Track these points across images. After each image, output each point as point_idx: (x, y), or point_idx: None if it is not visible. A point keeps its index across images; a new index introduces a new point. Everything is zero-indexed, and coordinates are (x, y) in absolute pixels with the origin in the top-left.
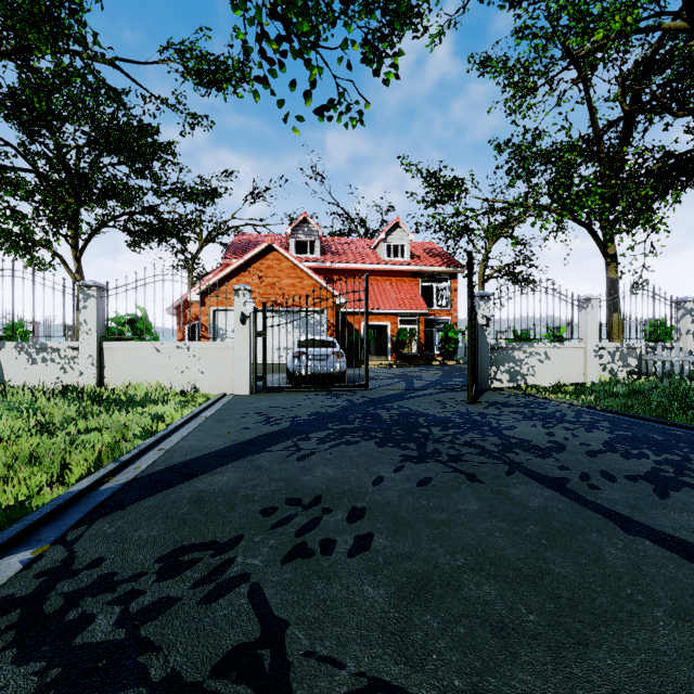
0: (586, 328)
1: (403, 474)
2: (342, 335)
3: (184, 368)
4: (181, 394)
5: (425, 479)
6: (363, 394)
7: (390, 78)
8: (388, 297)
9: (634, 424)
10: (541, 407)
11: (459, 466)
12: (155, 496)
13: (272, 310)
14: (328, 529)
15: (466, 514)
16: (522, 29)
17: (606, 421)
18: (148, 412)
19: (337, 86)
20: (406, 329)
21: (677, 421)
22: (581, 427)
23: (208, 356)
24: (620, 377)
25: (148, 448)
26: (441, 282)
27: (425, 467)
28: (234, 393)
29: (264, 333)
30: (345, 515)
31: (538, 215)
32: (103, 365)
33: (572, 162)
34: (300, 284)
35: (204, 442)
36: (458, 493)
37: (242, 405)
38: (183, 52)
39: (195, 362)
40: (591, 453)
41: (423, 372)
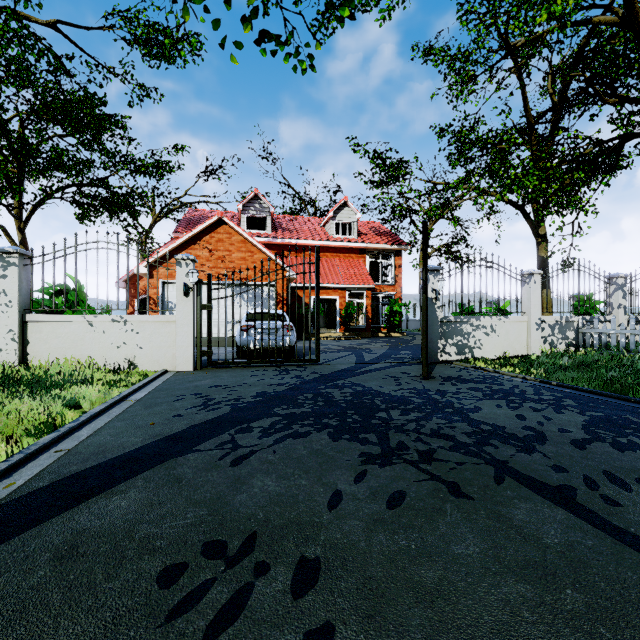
0: (528, 301)
1: (367, 486)
2: (292, 309)
3: (121, 343)
4: (114, 372)
5: (396, 495)
6: (314, 369)
7: (345, 15)
8: (337, 272)
9: (599, 402)
10: (496, 382)
11: (434, 470)
12: (5, 544)
13: (218, 282)
14: (259, 618)
15: (467, 566)
16: (466, 13)
17: (569, 398)
18: (63, 397)
19: (284, 19)
20: (353, 303)
21: (639, 397)
22: (549, 407)
23: (148, 330)
24: (560, 349)
25: (41, 449)
26: (386, 259)
27: (393, 473)
28: (176, 369)
29: (208, 306)
30: (289, 578)
31: (478, 195)
32: (26, 341)
33: (511, 144)
34: (251, 258)
35: (118, 439)
36: (444, 521)
37: (181, 383)
38: (130, 20)
39: (133, 337)
40: (578, 444)
41: (371, 344)
